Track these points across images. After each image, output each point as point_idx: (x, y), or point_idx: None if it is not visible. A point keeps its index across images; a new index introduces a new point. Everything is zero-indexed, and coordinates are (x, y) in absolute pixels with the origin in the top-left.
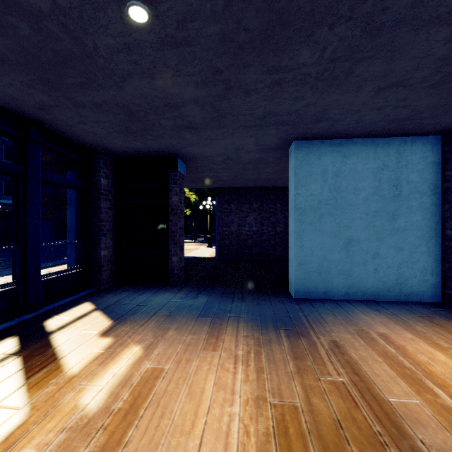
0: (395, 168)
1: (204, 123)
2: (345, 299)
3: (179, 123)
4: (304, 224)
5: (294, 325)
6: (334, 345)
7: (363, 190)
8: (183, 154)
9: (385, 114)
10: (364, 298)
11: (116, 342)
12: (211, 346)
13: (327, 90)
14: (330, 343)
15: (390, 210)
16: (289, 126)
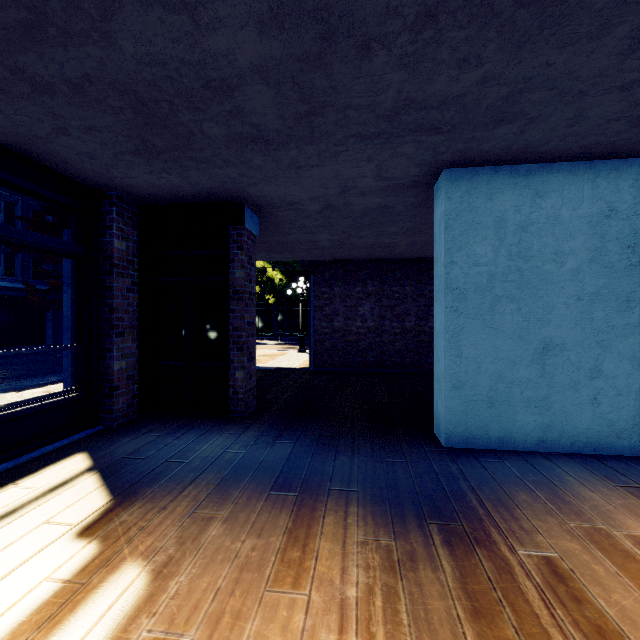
0: (631, 214)
1: (283, 129)
2: (538, 450)
3: (238, 131)
4: (464, 317)
5: (456, 514)
6: (552, 573)
7: (571, 255)
8: (253, 198)
9: (632, 103)
10: (572, 449)
11: (99, 557)
12: (291, 571)
13: (532, 37)
14: (542, 566)
15: (621, 290)
16: (441, 134)
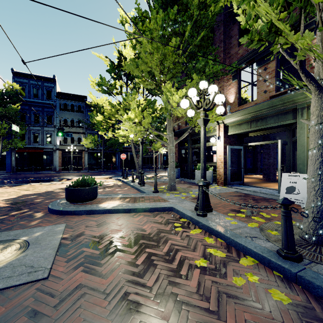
0: None
1: None
2: None
3: None
4: None
5: None
6: None
7: None
8: None
9: None
10: None
11: None
12: None
13: None
14: None
15: None
16: None
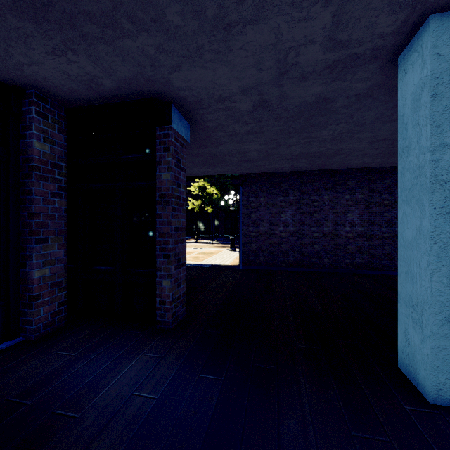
0: None
1: None
2: None
3: None
4: None
5: None
6: None
7: None
8: (180, 93)
9: None
10: None
11: None
12: None
13: None
14: None
15: None
16: None
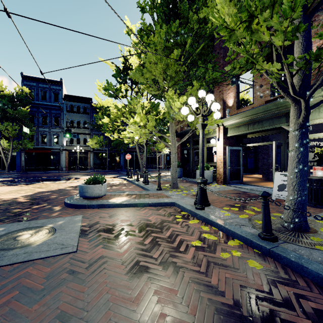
0: None
1: None
2: None
3: None
4: None
5: None
6: None
7: None
8: None
9: None
10: None
11: None
12: None
13: None
14: None
15: None
16: None
